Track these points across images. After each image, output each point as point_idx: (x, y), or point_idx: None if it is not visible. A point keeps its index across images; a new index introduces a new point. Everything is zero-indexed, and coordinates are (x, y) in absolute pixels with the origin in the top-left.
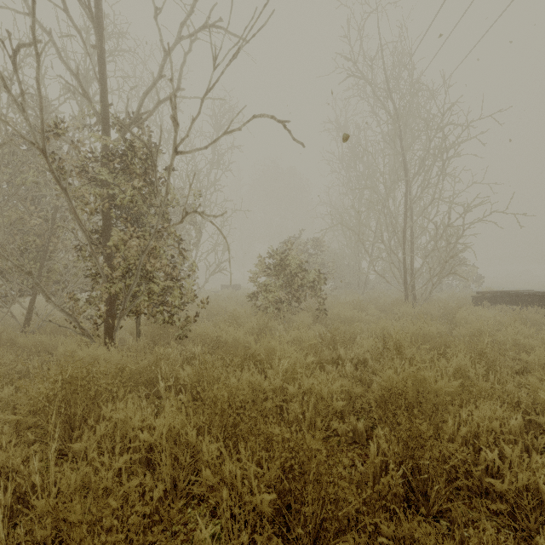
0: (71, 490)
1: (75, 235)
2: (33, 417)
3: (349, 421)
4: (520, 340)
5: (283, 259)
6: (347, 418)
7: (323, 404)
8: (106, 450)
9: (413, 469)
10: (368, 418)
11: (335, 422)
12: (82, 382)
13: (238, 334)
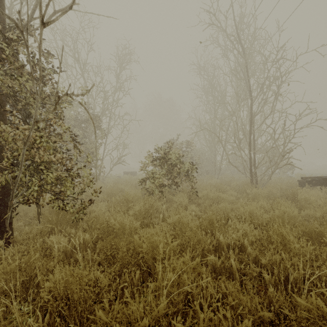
0: None
1: None
2: None
3: None
4: None
5: (165, 153)
6: None
7: None
8: None
9: None
10: None
11: None
12: None
13: (124, 220)
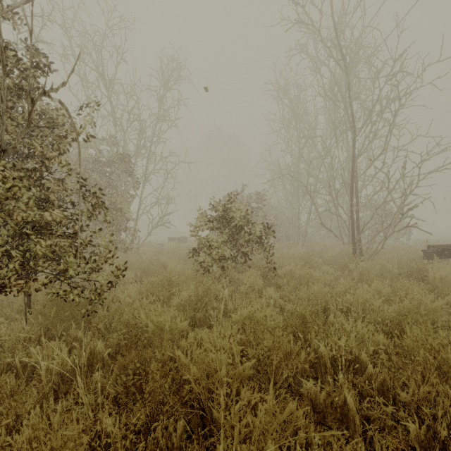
0: None
1: None
2: None
3: None
4: None
5: (227, 210)
6: None
7: None
8: None
9: None
10: None
11: None
12: None
13: (163, 317)
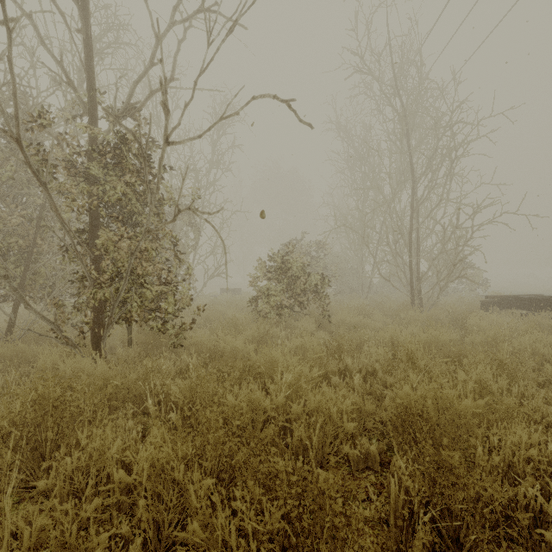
0: (23, 550)
1: (57, 235)
2: None
3: (361, 444)
4: (539, 348)
5: (284, 262)
6: (358, 440)
7: (331, 426)
8: (79, 486)
9: (441, 508)
10: (381, 439)
11: (345, 447)
12: (55, 403)
13: (236, 342)
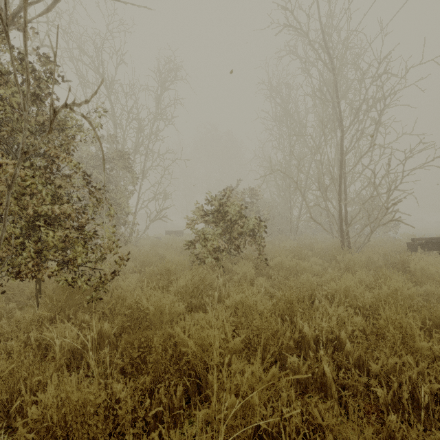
0: None
1: None
2: None
3: None
4: None
5: (222, 205)
6: None
7: None
8: None
9: None
10: None
11: None
12: None
13: (162, 301)
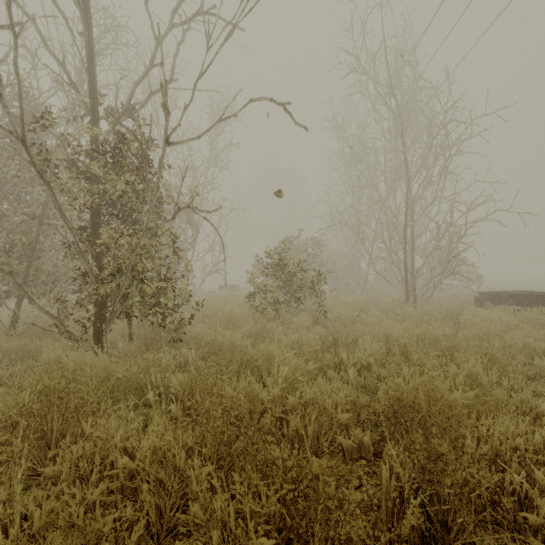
0: (34, 530)
1: (60, 232)
2: (6, 433)
3: (355, 435)
4: (530, 343)
5: (281, 258)
6: (352, 431)
7: (326, 417)
8: (84, 473)
9: (430, 494)
10: (374, 430)
11: (340, 437)
12: (60, 394)
13: (234, 337)
